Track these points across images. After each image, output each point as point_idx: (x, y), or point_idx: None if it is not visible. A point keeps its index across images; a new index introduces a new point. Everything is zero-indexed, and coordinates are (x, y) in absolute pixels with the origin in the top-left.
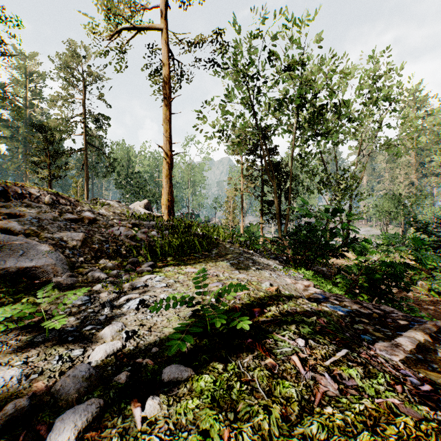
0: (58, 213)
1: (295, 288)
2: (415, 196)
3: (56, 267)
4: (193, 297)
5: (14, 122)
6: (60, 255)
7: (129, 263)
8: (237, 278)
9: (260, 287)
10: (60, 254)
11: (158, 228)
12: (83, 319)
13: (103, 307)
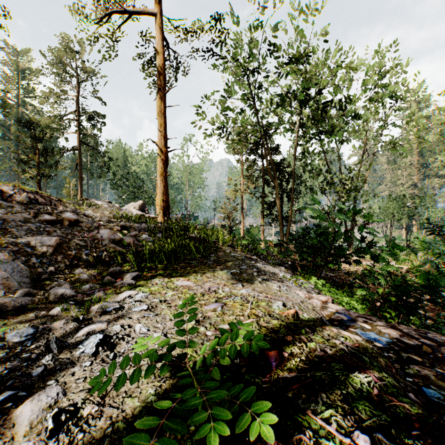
0: (34, 213)
1: (312, 306)
2: (420, 197)
3: (9, 281)
4: (175, 344)
5: (5, 121)
6: (21, 265)
7: (109, 274)
8: (240, 294)
9: (272, 310)
10: (21, 264)
11: (150, 231)
12: (5, 375)
13: (47, 349)
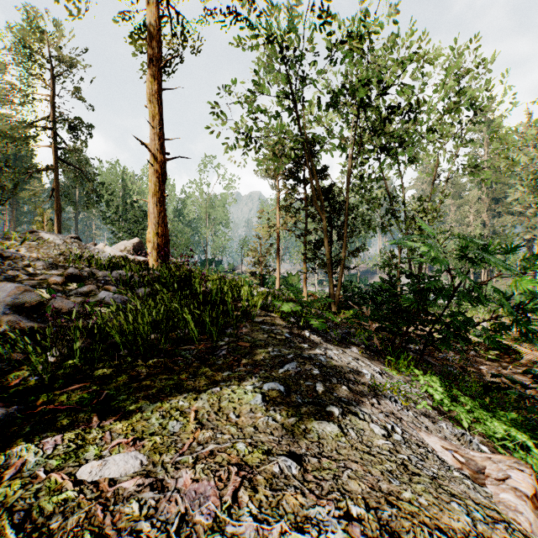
0: None
1: None
2: (499, 237)
3: None
4: None
5: None
6: None
7: None
8: None
9: None
10: None
11: (127, 283)
12: None
13: None
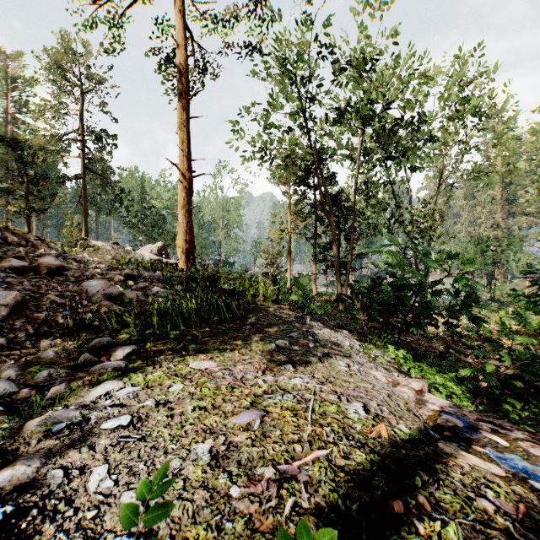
0: None
1: (404, 401)
2: (507, 239)
3: None
4: None
5: None
6: None
7: (90, 348)
8: (292, 387)
9: (349, 423)
10: None
11: (167, 281)
12: None
13: None
